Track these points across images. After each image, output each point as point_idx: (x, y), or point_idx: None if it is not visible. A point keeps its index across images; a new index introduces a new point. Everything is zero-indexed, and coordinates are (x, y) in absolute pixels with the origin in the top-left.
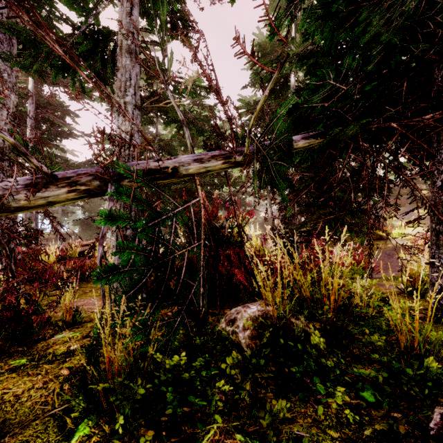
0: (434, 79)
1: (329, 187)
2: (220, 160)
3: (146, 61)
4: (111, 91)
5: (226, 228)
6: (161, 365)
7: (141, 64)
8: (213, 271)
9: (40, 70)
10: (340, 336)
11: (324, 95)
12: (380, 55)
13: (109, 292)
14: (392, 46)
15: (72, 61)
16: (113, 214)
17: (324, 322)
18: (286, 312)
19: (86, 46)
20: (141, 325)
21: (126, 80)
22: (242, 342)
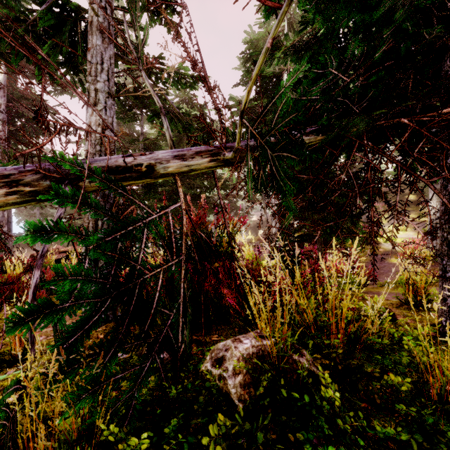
0: (446, 71)
1: (330, 191)
2: (206, 158)
3: (125, 46)
4: (85, 79)
5: (215, 235)
6: (114, 448)
7: (119, 50)
8: (199, 288)
9: (7, 57)
10: (354, 378)
11: (326, 86)
12: (388, 41)
13: (53, 330)
14: (402, 31)
15: (36, 43)
16: (49, 226)
17: (333, 359)
18: (288, 347)
19: (49, 21)
20: (89, 384)
21: (97, 63)
22: (232, 392)
